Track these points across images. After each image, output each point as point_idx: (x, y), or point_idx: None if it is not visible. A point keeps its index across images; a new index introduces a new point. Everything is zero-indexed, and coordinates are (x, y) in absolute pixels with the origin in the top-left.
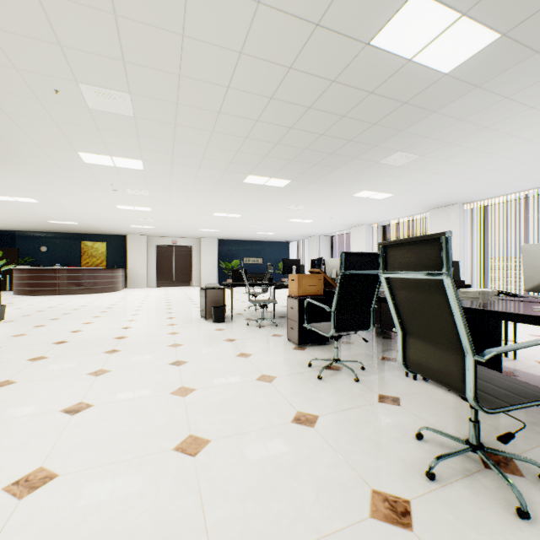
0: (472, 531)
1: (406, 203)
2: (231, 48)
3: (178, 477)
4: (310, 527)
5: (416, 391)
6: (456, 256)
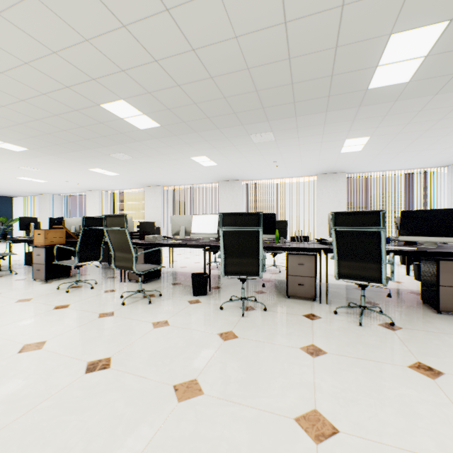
0: (134, 310)
1: (129, 181)
2: None
3: None
4: (73, 327)
5: (125, 286)
6: (160, 218)
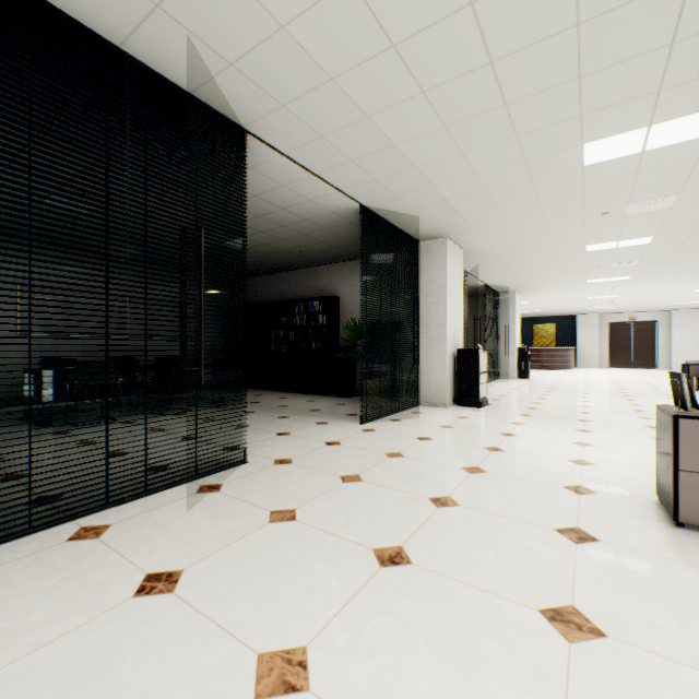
0: None
1: None
2: None
3: None
4: None
5: None
6: None
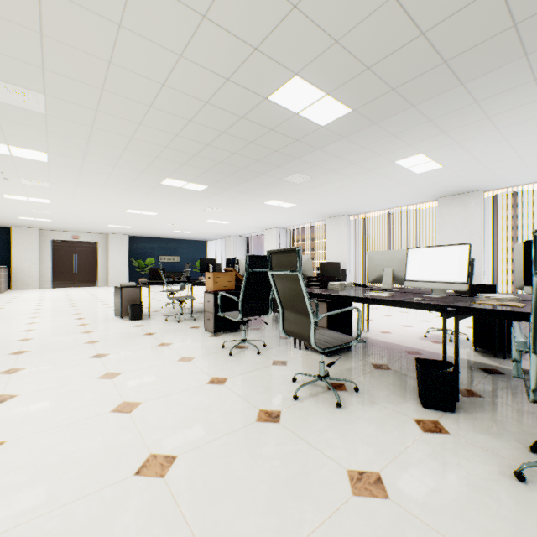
0: (311, 417)
1: (307, 212)
2: (155, 80)
3: (119, 425)
4: (219, 432)
5: (299, 356)
6: (344, 257)
